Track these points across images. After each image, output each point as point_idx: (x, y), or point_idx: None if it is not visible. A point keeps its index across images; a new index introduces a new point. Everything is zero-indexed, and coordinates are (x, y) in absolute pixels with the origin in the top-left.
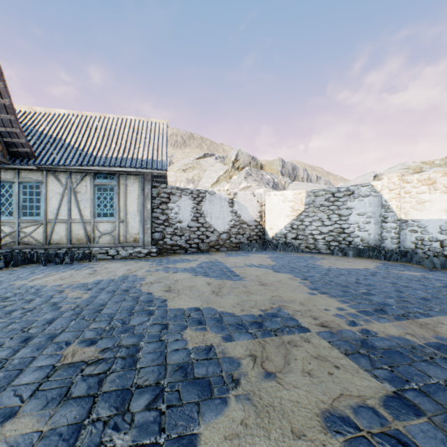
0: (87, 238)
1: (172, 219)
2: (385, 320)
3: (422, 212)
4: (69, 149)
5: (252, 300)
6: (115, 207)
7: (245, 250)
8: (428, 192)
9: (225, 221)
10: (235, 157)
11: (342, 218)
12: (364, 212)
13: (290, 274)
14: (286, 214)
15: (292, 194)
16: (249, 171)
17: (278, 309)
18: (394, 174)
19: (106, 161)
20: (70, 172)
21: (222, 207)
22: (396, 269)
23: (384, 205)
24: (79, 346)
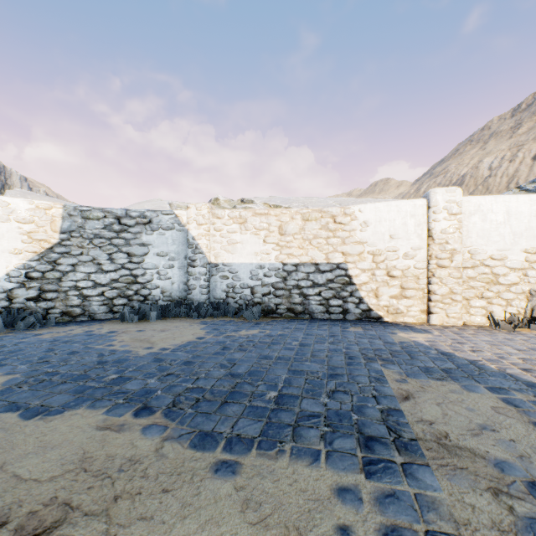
0: None
1: None
2: (422, 471)
3: (234, 255)
4: None
5: None
6: None
7: None
8: (240, 232)
9: None
10: None
11: (134, 260)
12: (167, 252)
13: (93, 408)
14: (13, 248)
15: (29, 207)
16: None
17: None
18: (204, 204)
19: None
20: None
21: None
22: (231, 330)
23: (192, 244)
24: None
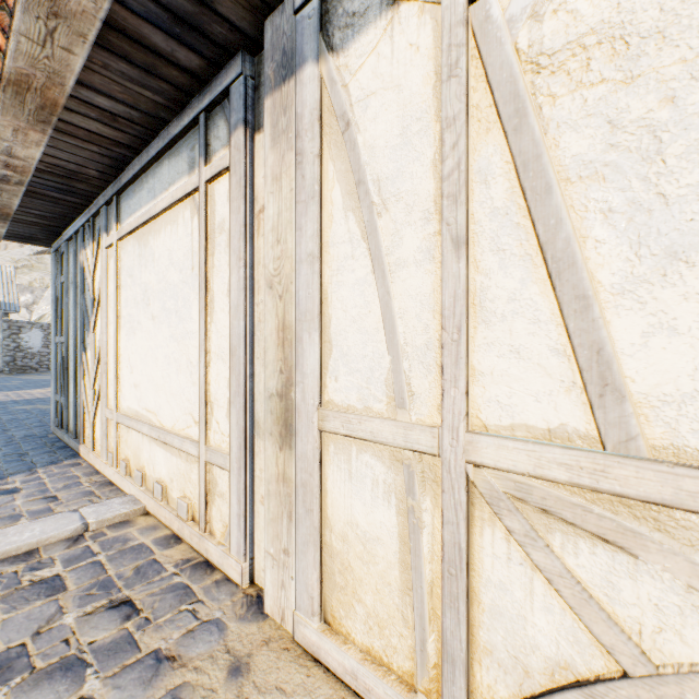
0: None
1: (23, 346)
2: None
3: None
4: None
5: None
6: None
7: None
8: None
9: None
10: None
11: None
12: None
13: None
14: None
15: None
16: None
17: None
18: None
19: None
20: None
21: None
22: None
23: None
24: (15, 382)
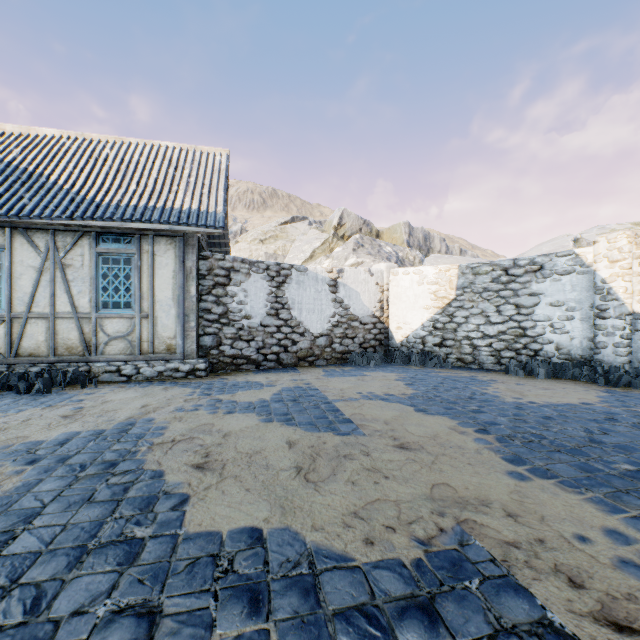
0: (84, 345)
1: (233, 313)
2: None
3: None
4: (53, 192)
5: (388, 500)
6: (134, 291)
7: (357, 364)
8: None
9: (324, 315)
10: (339, 220)
11: (522, 312)
12: (563, 301)
13: (451, 419)
14: (425, 305)
15: (434, 271)
16: (360, 240)
17: (458, 535)
18: (620, 233)
19: (117, 212)
20: (54, 230)
21: (318, 292)
22: None
23: (600, 288)
24: None
